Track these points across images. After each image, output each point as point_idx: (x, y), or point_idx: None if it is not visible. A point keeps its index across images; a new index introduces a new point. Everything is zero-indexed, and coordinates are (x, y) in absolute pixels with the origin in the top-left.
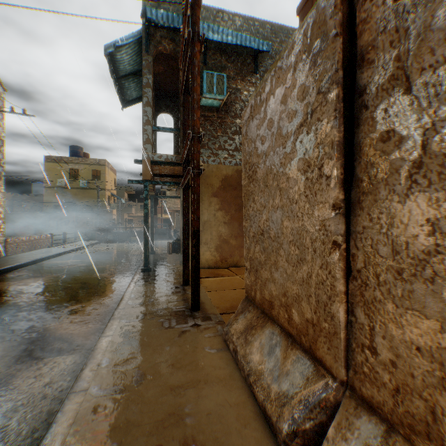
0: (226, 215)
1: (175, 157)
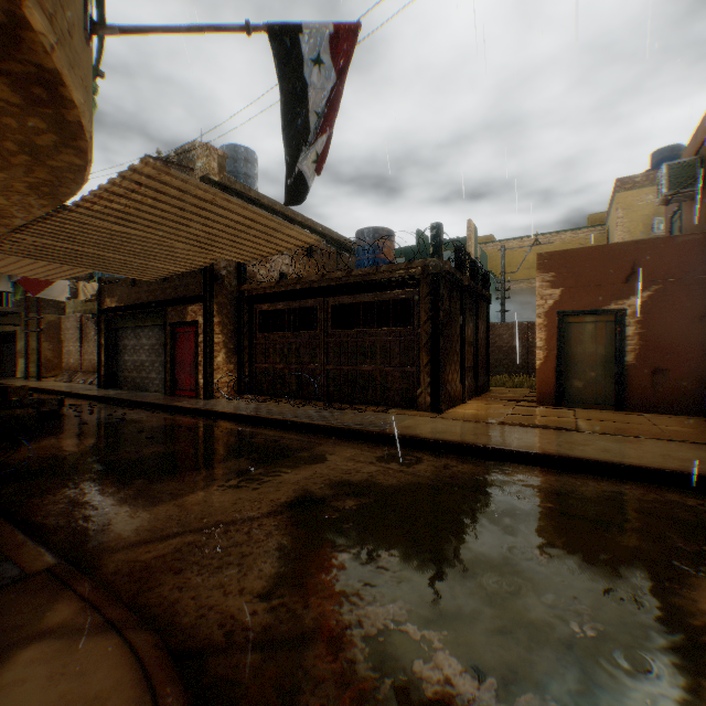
0: (53, 345)
1: (12, 309)
